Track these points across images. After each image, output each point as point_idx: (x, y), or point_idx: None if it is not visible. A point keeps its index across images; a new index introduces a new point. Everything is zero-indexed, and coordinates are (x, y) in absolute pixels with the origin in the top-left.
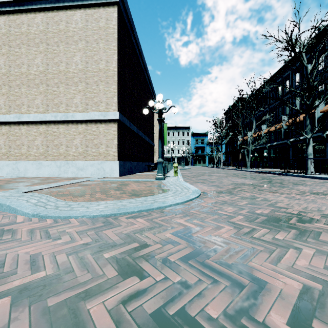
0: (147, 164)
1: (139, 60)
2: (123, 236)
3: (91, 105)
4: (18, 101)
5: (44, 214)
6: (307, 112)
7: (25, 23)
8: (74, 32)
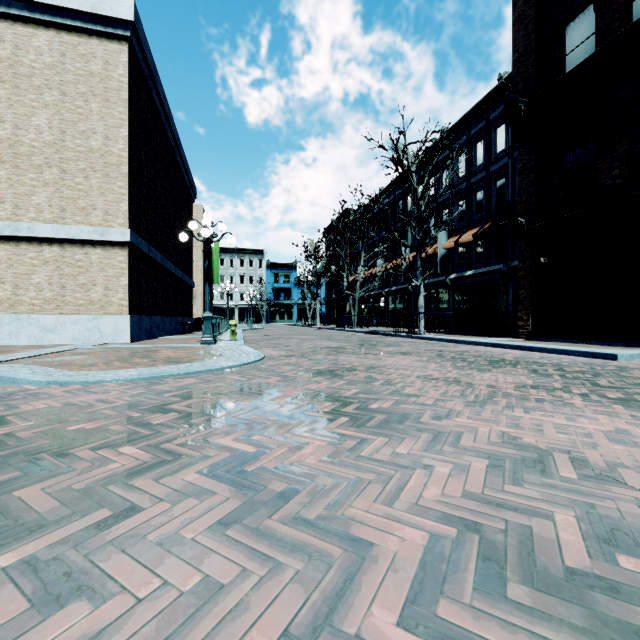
0: (180, 320)
1: (165, 130)
2: (176, 388)
3: (72, 212)
4: None
5: (65, 380)
6: (418, 250)
7: None
8: (34, 68)
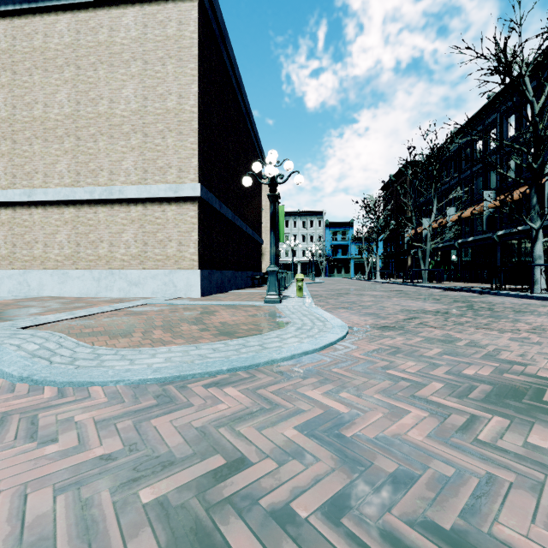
0: (250, 274)
1: (236, 96)
2: (193, 435)
3: (152, 173)
4: (28, 167)
5: (41, 377)
6: (533, 183)
7: (40, 31)
8: (123, 45)
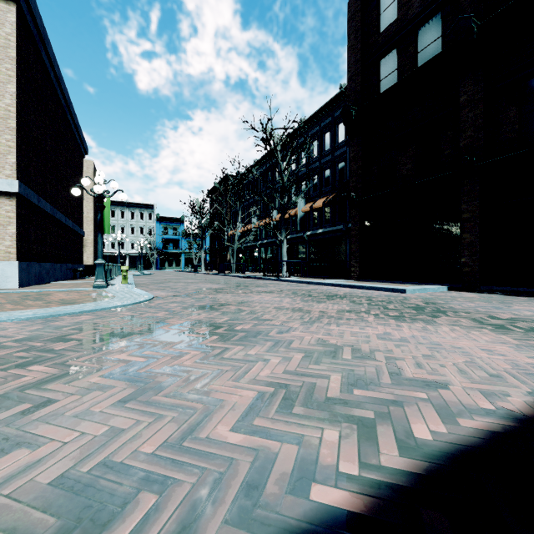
0: (70, 267)
1: (55, 89)
2: (73, 323)
3: None
4: None
5: None
6: (282, 212)
7: None
8: None
